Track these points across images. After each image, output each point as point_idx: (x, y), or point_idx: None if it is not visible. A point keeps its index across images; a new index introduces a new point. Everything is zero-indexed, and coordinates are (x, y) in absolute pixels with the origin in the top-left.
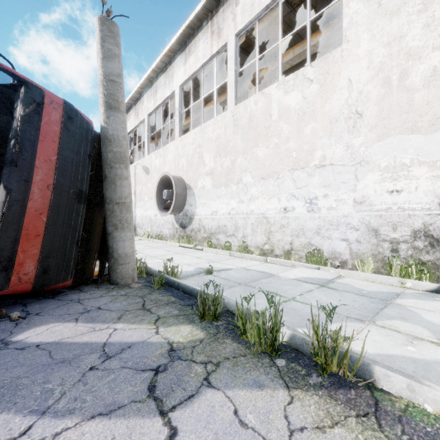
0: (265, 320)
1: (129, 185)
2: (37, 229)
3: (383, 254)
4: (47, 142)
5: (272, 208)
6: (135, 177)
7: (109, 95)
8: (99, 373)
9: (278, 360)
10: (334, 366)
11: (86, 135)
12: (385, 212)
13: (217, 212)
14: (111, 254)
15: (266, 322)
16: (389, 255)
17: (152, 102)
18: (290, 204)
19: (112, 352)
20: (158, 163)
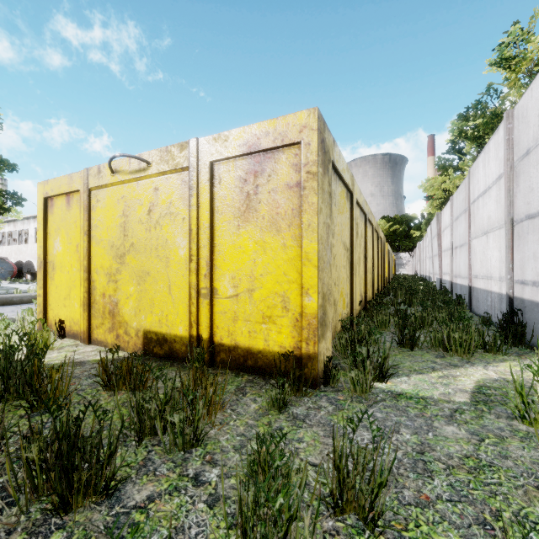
0: None
1: None
2: None
3: None
4: None
5: None
6: None
7: None
8: None
9: None
10: None
11: None
12: None
13: None
14: None
15: None
16: None
17: None
18: None
19: None
20: (1, 251)
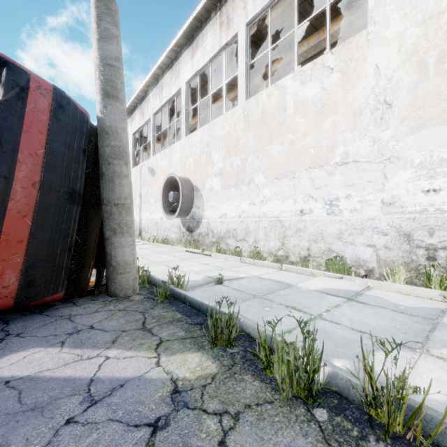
0: (296, 354)
1: (129, 184)
2: (20, 234)
3: (417, 262)
4: (33, 133)
5: (287, 211)
6: (140, 179)
7: (106, 81)
8: (77, 430)
9: (317, 411)
10: (398, 424)
11: (80, 127)
12: (419, 214)
13: (226, 215)
14: (108, 262)
15: (298, 357)
16: (424, 263)
17: (158, 101)
18: (307, 206)
19: (99, 394)
20: (164, 164)
